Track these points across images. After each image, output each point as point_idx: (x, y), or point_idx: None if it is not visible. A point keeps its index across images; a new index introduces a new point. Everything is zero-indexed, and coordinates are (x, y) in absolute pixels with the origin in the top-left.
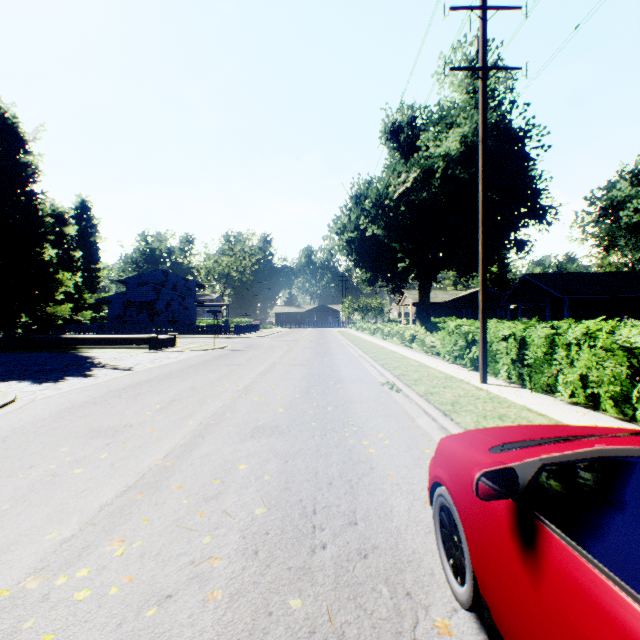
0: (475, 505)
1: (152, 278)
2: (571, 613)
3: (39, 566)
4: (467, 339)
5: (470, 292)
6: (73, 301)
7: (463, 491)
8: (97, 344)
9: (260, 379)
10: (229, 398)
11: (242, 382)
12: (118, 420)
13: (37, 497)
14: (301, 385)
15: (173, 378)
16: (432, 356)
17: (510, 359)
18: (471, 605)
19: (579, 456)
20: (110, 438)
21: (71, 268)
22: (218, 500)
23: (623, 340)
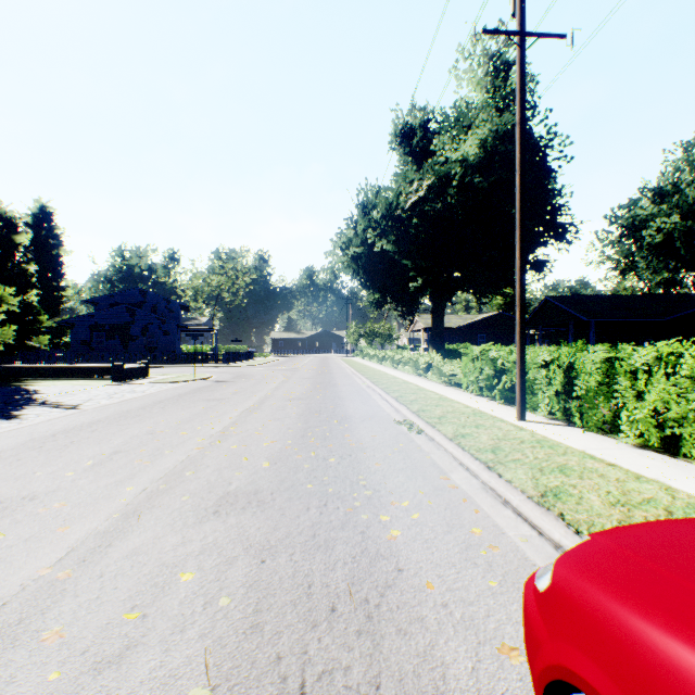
0: None
1: (127, 298)
2: None
3: None
4: (496, 367)
5: (485, 316)
6: (26, 324)
7: None
8: (48, 375)
9: (244, 418)
10: (196, 447)
11: (220, 423)
12: (17, 488)
13: None
14: (296, 426)
15: (129, 419)
16: (452, 387)
17: (552, 390)
18: None
19: None
20: None
21: (23, 284)
22: (120, 668)
23: None
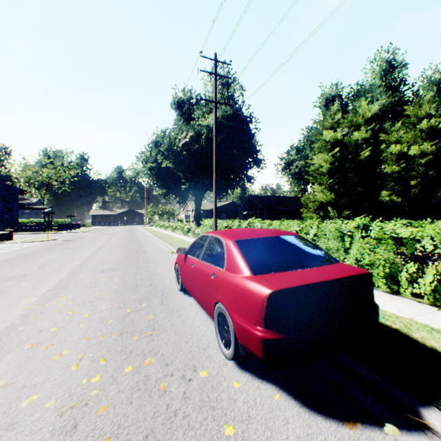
0: (181, 261)
1: None
2: (188, 265)
3: (33, 304)
4: (212, 229)
5: (225, 204)
6: None
7: (179, 260)
8: None
9: (96, 253)
10: (81, 262)
11: (85, 255)
12: (15, 274)
13: (4, 296)
14: (123, 254)
15: (32, 256)
16: None
17: None
18: (181, 287)
19: (194, 242)
20: (19, 279)
21: None
22: (97, 287)
23: (257, 226)
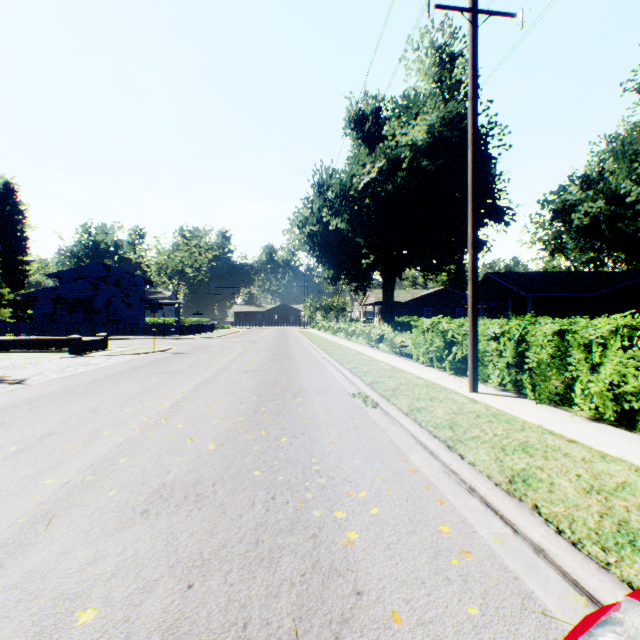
0: None
1: (91, 272)
2: None
3: None
4: (446, 339)
5: (431, 291)
6: None
7: None
8: (4, 348)
9: (196, 393)
10: (139, 427)
11: (170, 398)
12: None
13: None
14: (249, 400)
15: (74, 394)
16: (403, 358)
17: (503, 362)
18: None
19: None
20: None
21: None
22: None
23: None
